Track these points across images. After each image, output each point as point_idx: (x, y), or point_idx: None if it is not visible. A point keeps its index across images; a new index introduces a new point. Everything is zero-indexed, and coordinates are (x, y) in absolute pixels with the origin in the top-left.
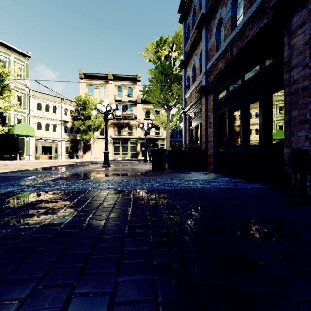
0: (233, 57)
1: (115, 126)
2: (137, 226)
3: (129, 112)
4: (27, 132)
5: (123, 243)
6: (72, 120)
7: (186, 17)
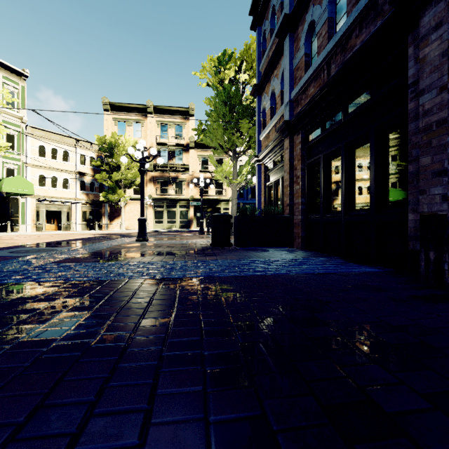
0: (331, 78)
1: (157, 181)
2: (184, 342)
3: (177, 162)
4: (23, 190)
5: (157, 377)
6: (92, 172)
7: (261, 22)
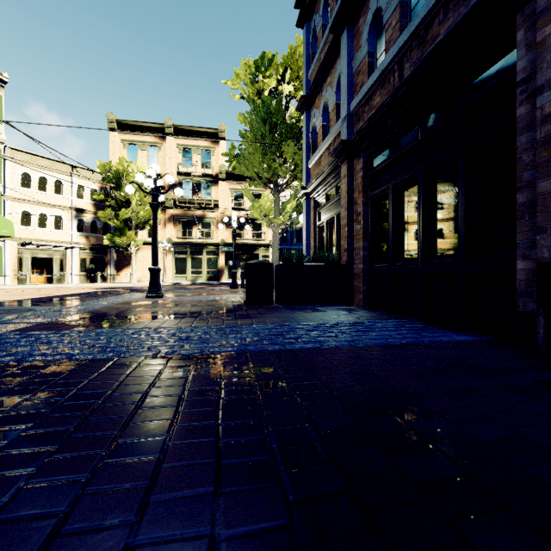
0: (405, 80)
1: (179, 221)
2: (183, 498)
3: (204, 197)
4: None
5: None
6: (93, 208)
7: (310, 16)
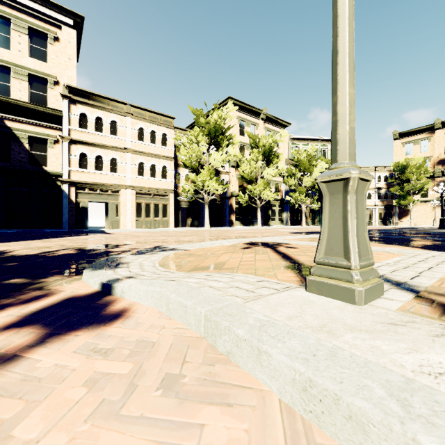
0: None
1: None
2: None
3: None
4: None
5: None
6: (385, 186)
7: None
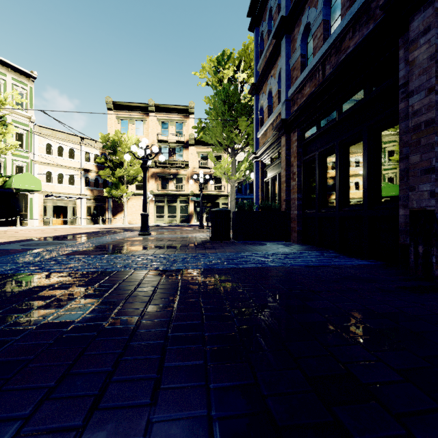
0: (325, 79)
1: (159, 177)
2: (187, 325)
3: (177, 158)
4: (32, 186)
5: (164, 353)
6: (96, 168)
7: (258, 23)
